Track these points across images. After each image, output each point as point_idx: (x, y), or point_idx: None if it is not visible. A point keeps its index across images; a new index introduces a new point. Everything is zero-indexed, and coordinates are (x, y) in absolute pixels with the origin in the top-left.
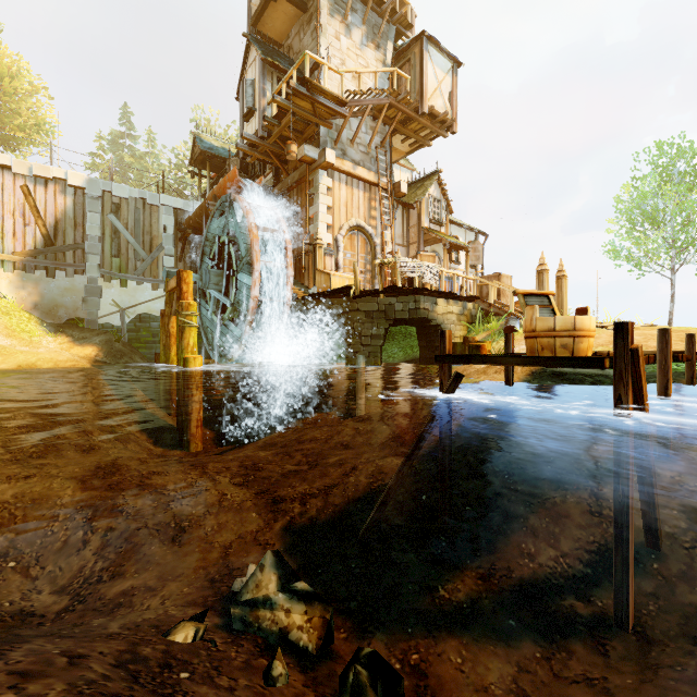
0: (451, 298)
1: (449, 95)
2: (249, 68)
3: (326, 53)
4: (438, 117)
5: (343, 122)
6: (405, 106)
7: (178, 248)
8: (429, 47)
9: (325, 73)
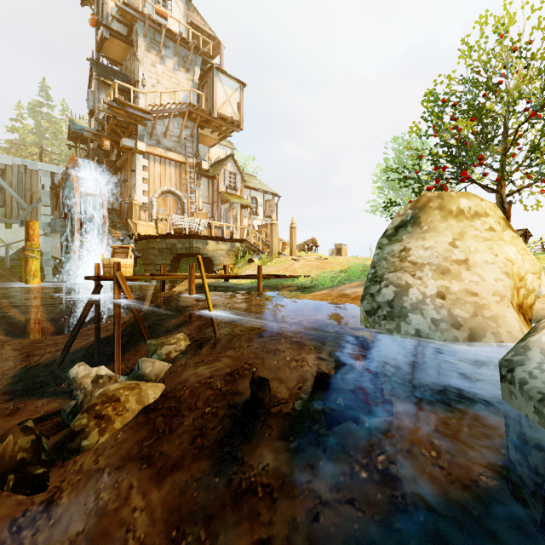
0: (222, 240)
1: (238, 104)
2: (93, 81)
3: (143, 76)
4: (227, 119)
5: (153, 123)
6: (202, 112)
7: (54, 201)
8: (220, 74)
9: (131, 94)
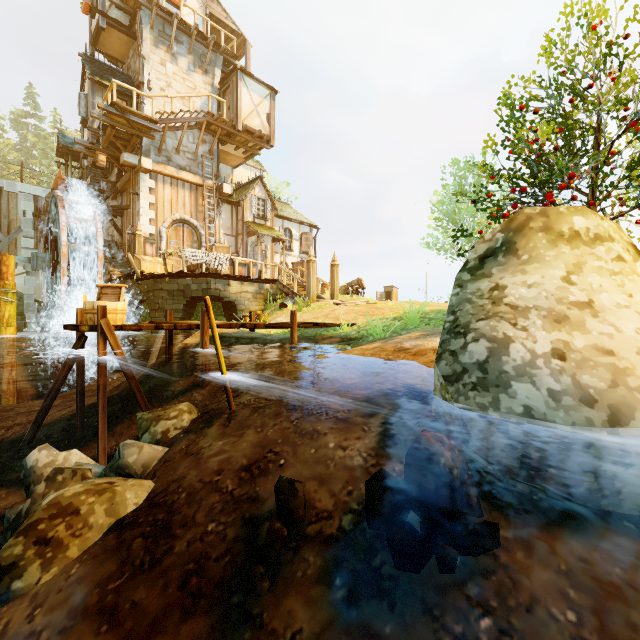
0: (248, 281)
1: (267, 115)
2: (87, 82)
3: (149, 77)
4: (255, 133)
5: (162, 135)
6: (223, 123)
7: (38, 231)
8: (245, 77)
9: (133, 97)
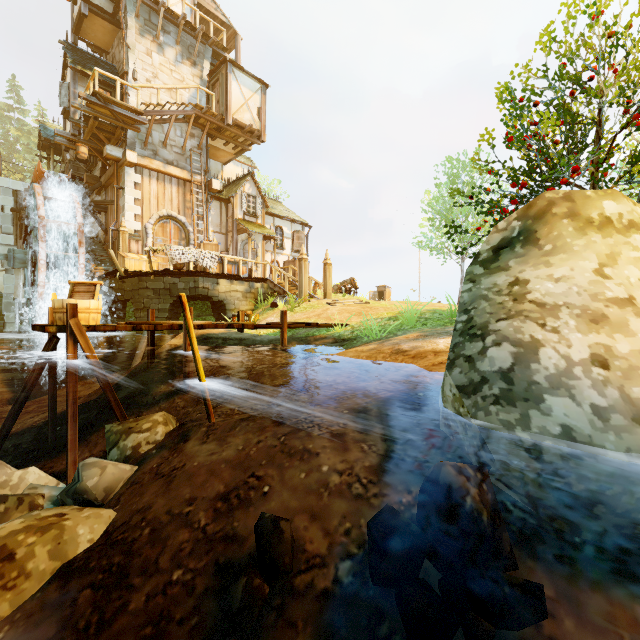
0: (238, 279)
1: (258, 110)
2: (68, 71)
3: (135, 67)
4: (245, 128)
5: (148, 128)
6: (212, 117)
7: (18, 227)
8: (235, 70)
9: (117, 87)
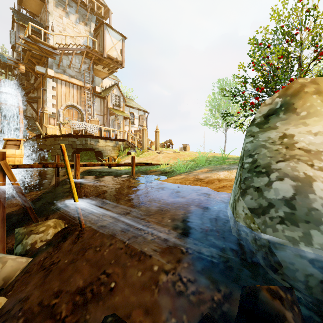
0: (109, 139)
1: (121, 50)
2: (15, 25)
3: (52, 24)
4: (113, 59)
5: (60, 57)
6: (96, 53)
7: None
8: (108, 28)
9: (42, 34)
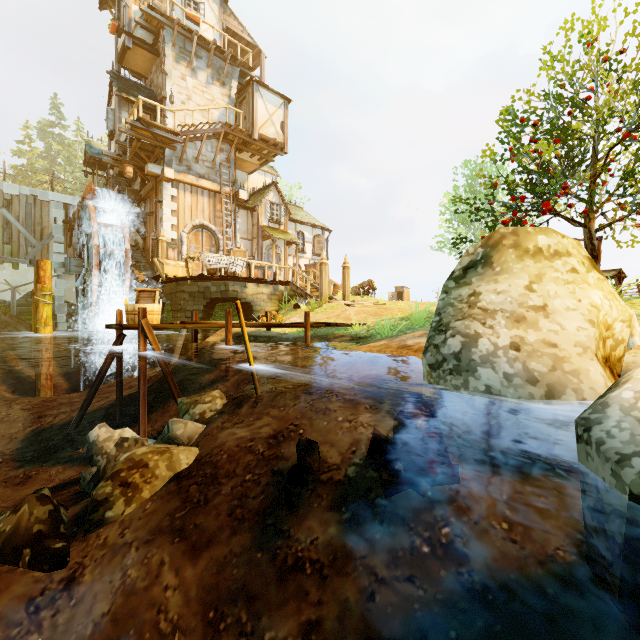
0: (264, 283)
1: (281, 124)
2: (114, 97)
3: (171, 92)
4: (269, 141)
5: (183, 146)
6: (240, 133)
7: (68, 237)
8: (261, 88)
9: (158, 112)
